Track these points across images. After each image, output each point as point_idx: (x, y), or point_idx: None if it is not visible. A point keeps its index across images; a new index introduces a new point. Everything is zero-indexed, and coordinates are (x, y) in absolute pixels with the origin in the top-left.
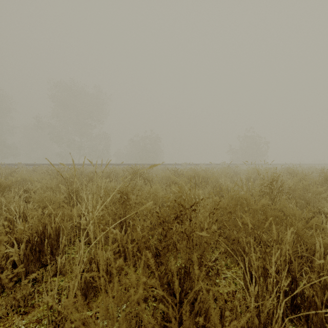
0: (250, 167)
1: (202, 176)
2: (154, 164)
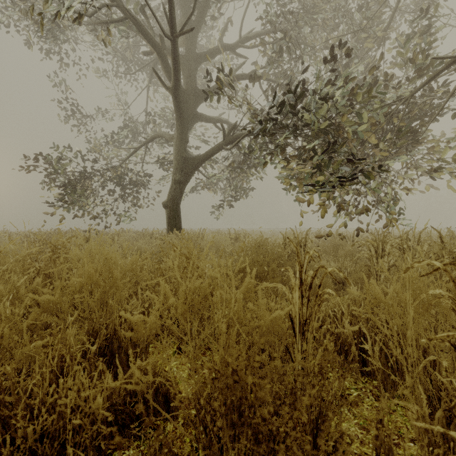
0: None
1: None
2: (452, 228)
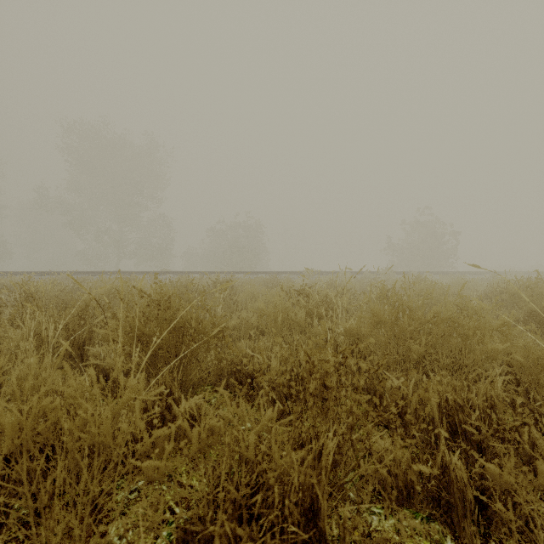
0: (440, 278)
1: (425, 320)
2: None
